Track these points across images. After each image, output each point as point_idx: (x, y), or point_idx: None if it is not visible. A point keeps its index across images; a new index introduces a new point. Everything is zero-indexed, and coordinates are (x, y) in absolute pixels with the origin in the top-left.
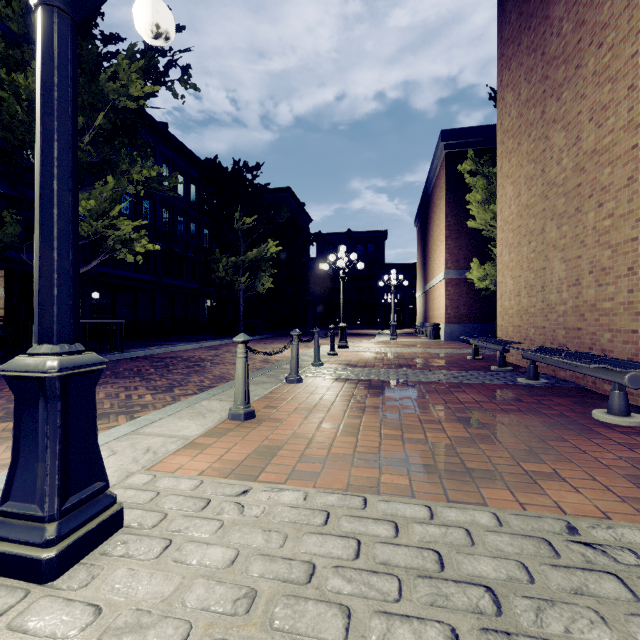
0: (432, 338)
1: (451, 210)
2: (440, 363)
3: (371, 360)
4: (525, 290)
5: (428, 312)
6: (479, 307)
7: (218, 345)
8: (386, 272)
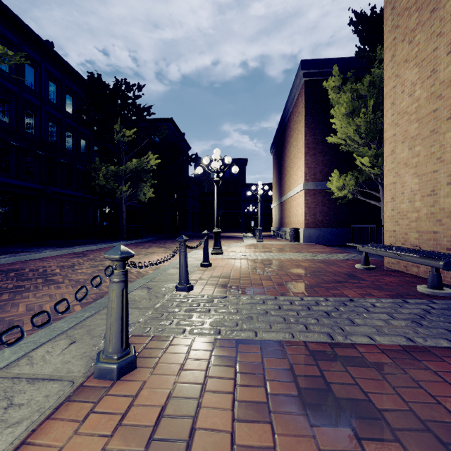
0: (293, 241)
1: (309, 130)
2: (340, 278)
3: (254, 274)
4: (450, 187)
5: (284, 219)
6: (332, 214)
7: (92, 250)
8: (247, 189)
